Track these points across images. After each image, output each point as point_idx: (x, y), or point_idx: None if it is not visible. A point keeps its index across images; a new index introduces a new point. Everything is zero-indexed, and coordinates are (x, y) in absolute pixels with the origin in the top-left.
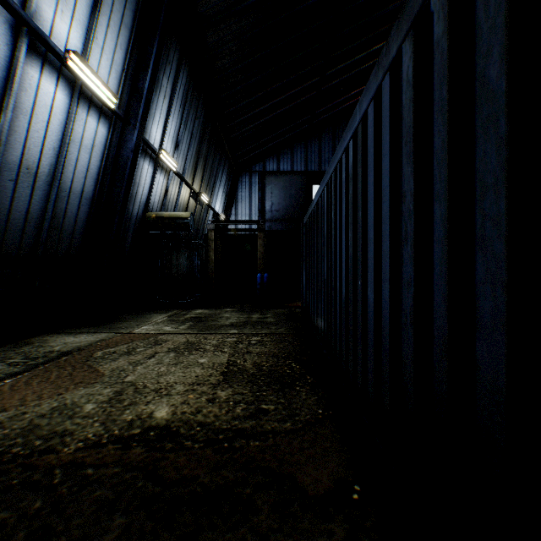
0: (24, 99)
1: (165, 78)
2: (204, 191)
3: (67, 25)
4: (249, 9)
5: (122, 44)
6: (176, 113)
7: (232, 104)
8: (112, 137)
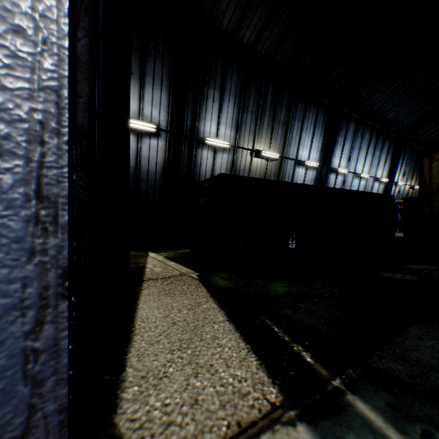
0: (372, 189)
1: (399, 159)
2: (416, 183)
3: (379, 171)
4: (437, 122)
5: (388, 164)
6: (402, 165)
7: (433, 142)
8: (384, 186)
